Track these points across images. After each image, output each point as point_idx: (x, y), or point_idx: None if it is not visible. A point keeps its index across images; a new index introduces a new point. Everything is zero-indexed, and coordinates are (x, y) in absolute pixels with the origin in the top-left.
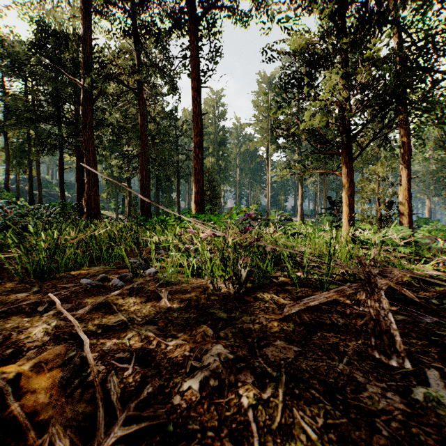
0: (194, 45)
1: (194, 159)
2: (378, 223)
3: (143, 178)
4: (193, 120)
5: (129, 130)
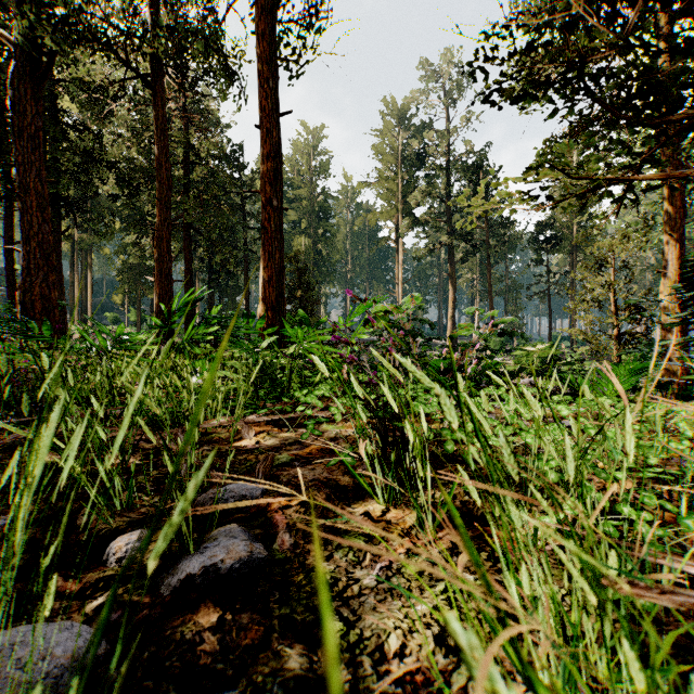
0: None
1: (263, 210)
2: (615, 347)
3: (161, 256)
4: (260, 127)
5: (147, 173)
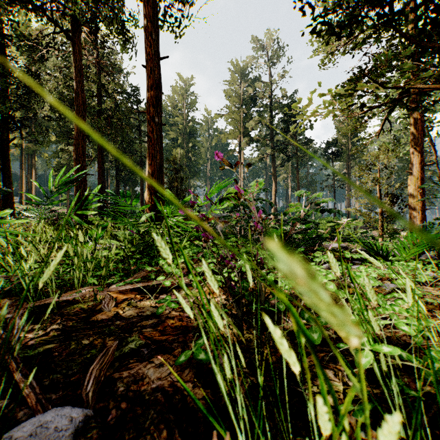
0: None
1: (148, 124)
2: (379, 220)
3: (78, 157)
4: (146, 66)
5: (71, 101)
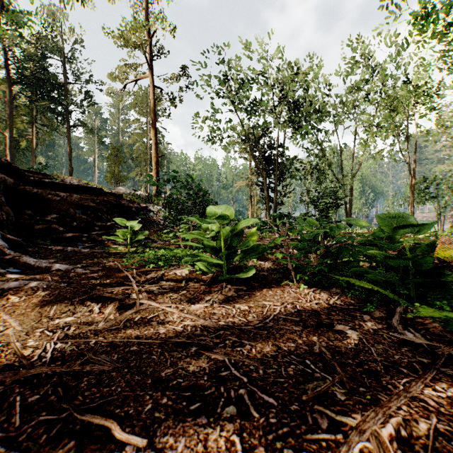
0: (69, 134)
1: (70, 175)
2: None
3: None
4: (69, 161)
5: None
